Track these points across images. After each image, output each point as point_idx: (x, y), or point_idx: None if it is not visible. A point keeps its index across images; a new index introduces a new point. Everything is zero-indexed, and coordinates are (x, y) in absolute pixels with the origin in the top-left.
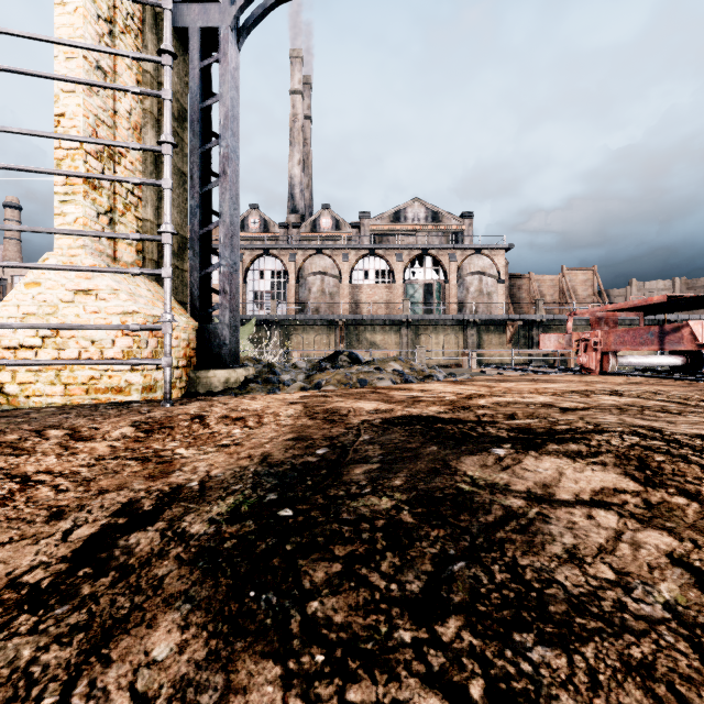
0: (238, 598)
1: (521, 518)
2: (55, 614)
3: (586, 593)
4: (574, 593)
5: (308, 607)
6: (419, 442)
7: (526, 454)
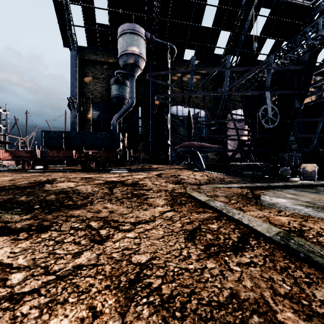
0: (72, 208)
1: (75, 190)
2: (56, 225)
3: (93, 191)
4: (92, 191)
5: (79, 204)
6: (18, 190)
7: (54, 184)
